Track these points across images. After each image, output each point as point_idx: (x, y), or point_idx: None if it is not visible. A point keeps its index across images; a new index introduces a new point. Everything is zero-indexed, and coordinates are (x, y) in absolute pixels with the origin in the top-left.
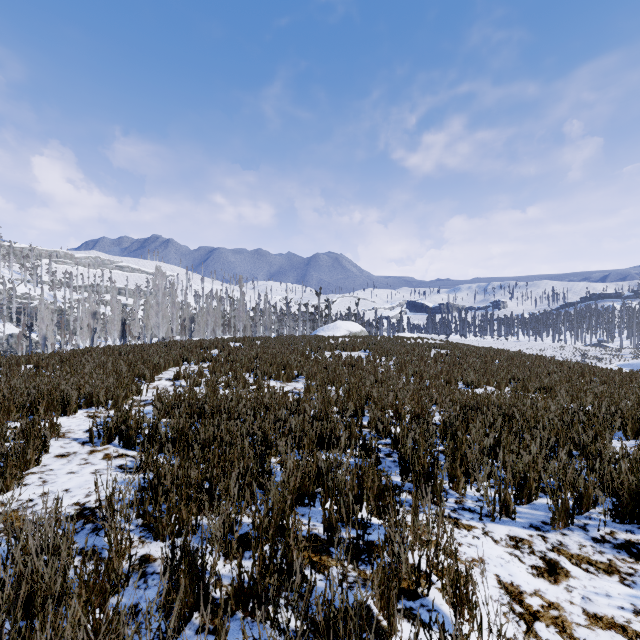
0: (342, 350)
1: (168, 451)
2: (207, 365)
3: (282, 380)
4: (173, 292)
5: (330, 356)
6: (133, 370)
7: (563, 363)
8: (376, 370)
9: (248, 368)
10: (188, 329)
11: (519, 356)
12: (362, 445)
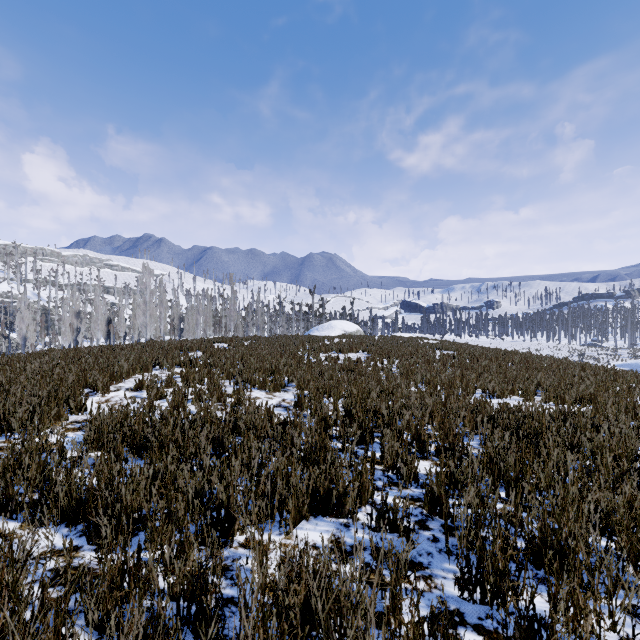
0: (338, 351)
1: (71, 521)
2: (180, 371)
3: (268, 389)
4: (161, 290)
5: (325, 358)
6: (84, 378)
7: (586, 366)
8: (380, 376)
9: (229, 374)
10: (177, 329)
11: (533, 358)
12: (381, 510)
